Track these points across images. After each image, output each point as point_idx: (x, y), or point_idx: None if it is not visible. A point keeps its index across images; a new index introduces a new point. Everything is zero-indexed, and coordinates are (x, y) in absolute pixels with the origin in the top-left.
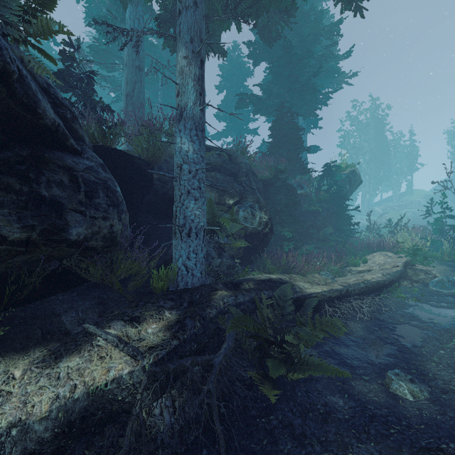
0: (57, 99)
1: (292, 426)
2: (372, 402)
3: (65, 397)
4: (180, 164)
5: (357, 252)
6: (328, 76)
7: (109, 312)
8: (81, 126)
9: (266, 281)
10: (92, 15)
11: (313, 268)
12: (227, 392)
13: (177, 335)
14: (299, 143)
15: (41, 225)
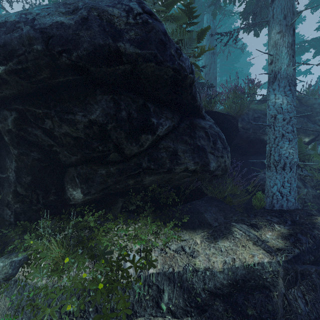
0: None
1: None
2: None
3: (230, 264)
4: (274, 115)
5: None
6: None
7: (229, 217)
8: (202, 101)
9: None
10: None
11: None
12: None
13: (296, 245)
14: None
15: (200, 161)
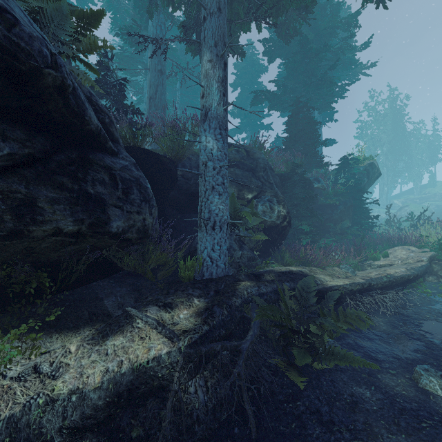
0: (97, 106)
1: (319, 412)
2: (400, 396)
3: (114, 371)
4: (205, 161)
5: (377, 246)
6: (345, 68)
7: (144, 298)
8: (116, 129)
9: (287, 273)
10: (118, 25)
11: (332, 261)
12: (254, 377)
13: (207, 321)
14: (316, 137)
15: (89, 218)
